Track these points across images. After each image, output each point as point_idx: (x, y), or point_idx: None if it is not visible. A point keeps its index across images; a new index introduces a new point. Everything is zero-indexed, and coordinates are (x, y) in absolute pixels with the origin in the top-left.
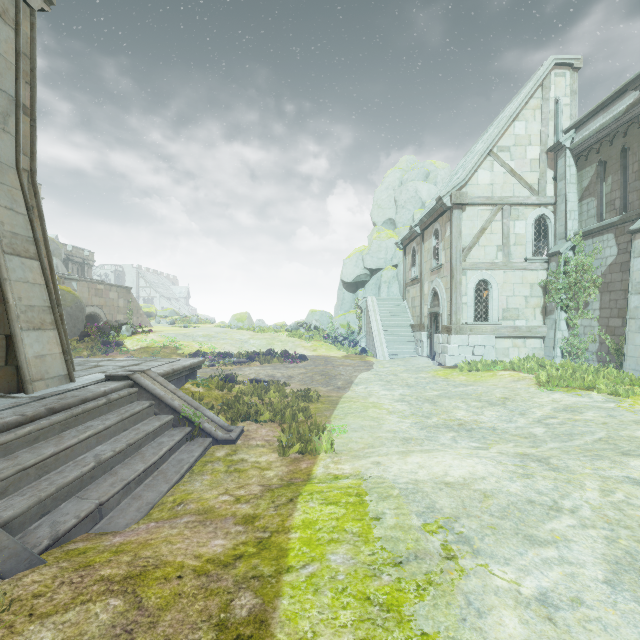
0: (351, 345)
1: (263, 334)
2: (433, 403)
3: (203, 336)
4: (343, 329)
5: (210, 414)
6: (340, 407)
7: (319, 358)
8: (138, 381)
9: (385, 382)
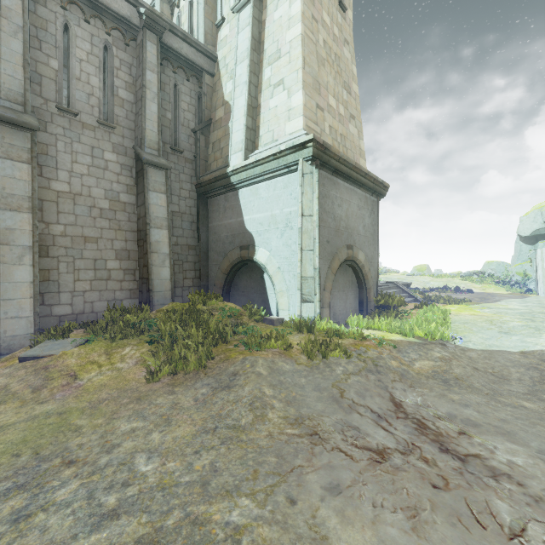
0: (522, 288)
1: (440, 278)
2: (543, 307)
3: (397, 279)
4: (518, 276)
5: (419, 297)
6: (481, 304)
7: (484, 293)
8: (396, 284)
9: (523, 302)
